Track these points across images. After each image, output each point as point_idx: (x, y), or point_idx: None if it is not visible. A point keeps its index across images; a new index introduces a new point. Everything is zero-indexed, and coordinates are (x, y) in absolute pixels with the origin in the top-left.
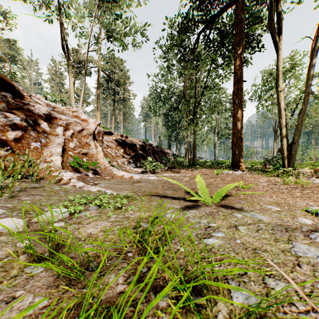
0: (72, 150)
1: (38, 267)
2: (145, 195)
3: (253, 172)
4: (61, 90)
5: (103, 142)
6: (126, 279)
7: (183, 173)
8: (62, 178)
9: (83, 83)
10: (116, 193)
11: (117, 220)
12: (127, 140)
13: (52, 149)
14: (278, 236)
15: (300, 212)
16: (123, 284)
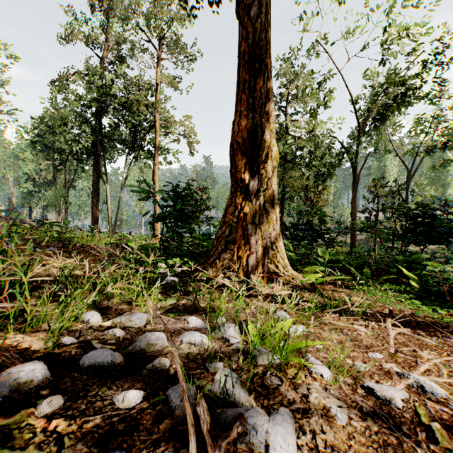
0: None
1: None
2: None
3: None
4: None
5: None
6: None
7: None
8: None
9: None
10: None
11: None
12: None
13: None
14: None
15: None
16: None
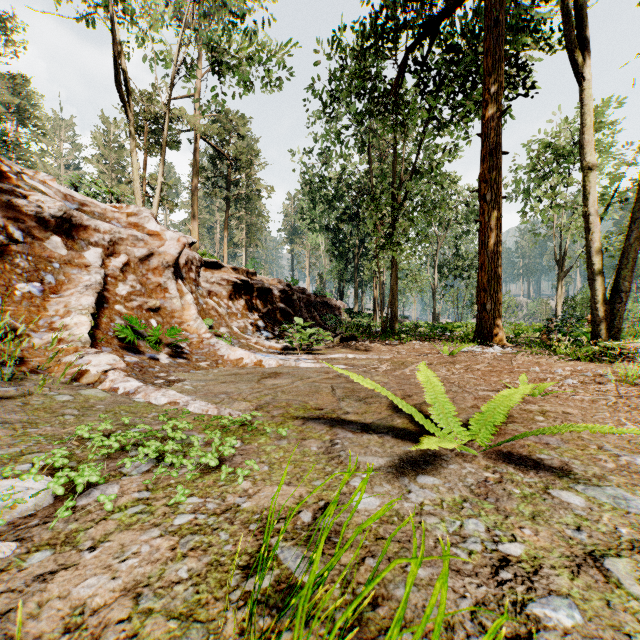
0: (124, 302)
1: None
2: (289, 417)
3: (528, 349)
4: (119, 179)
5: (199, 283)
6: None
7: (374, 351)
8: (85, 369)
9: (161, 160)
10: (216, 411)
11: (197, 524)
12: (253, 281)
13: (71, 298)
14: None
15: None
16: None
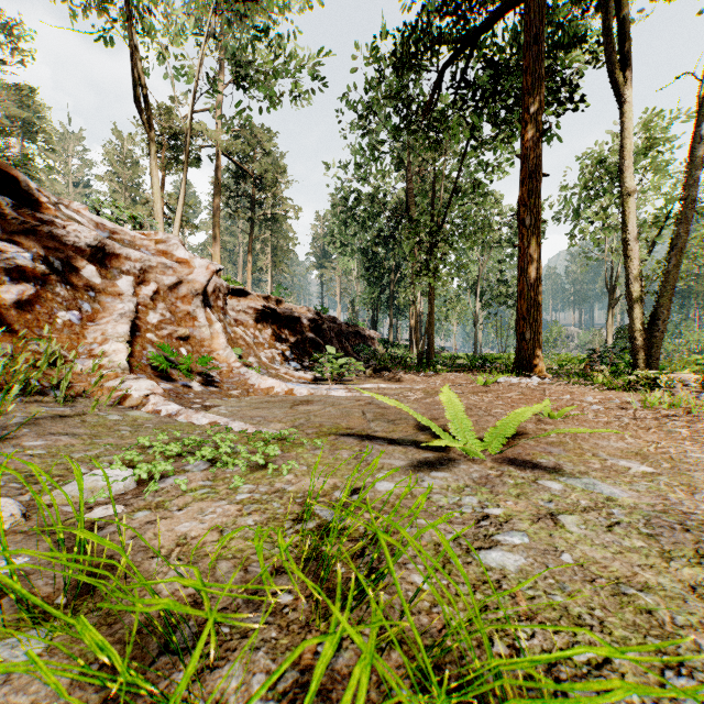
0: (155, 330)
1: (32, 642)
2: (322, 434)
3: (566, 379)
4: (134, 198)
5: (226, 312)
6: (275, 682)
7: (408, 382)
8: (127, 393)
9: (182, 181)
10: (255, 430)
11: (254, 499)
12: (280, 309)
13: (107, 326)
14: (668, 543)
15: (703, 476)
16: (266, 700)
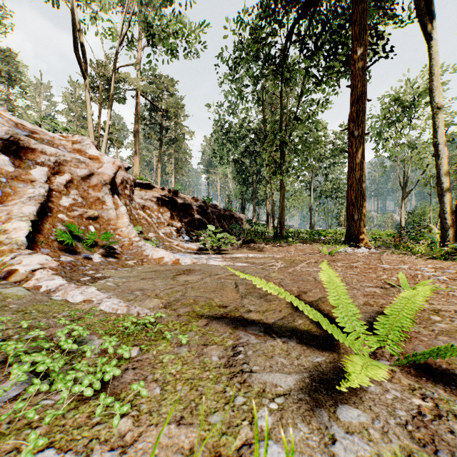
0: (66, 211)
1: None
2: (193, 316)
3: (389, 250)
4: (83, 126)
5: (132, 198)
6: None
7: (269, 251)
8: (15, 268)
9: (108, 108)
10: (125, 310)
11: None
12: (177, 198)
13: (14, 207)
14: None
15: None
16: None
